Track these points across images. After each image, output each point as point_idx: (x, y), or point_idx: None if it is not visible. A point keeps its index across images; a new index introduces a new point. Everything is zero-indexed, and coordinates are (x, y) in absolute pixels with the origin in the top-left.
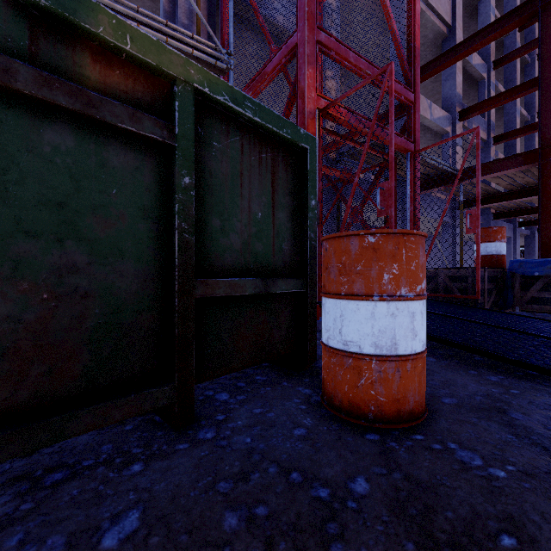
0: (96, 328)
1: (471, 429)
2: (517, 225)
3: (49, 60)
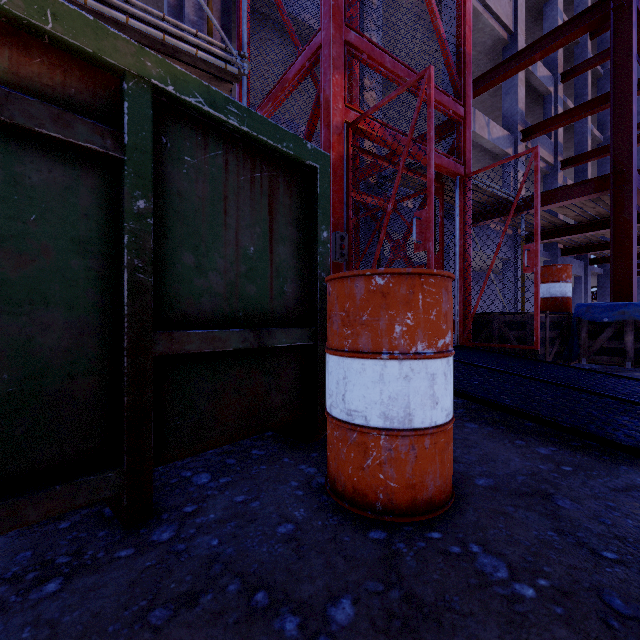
0: (5, 399)
1: (503, 522)
2: (589, 262)
3: None
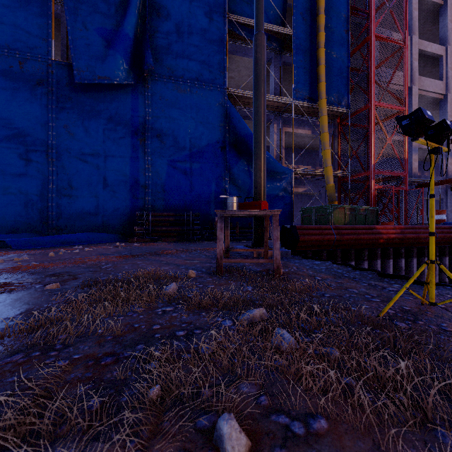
0: None
1: None
2: None
3: (359, 211)
